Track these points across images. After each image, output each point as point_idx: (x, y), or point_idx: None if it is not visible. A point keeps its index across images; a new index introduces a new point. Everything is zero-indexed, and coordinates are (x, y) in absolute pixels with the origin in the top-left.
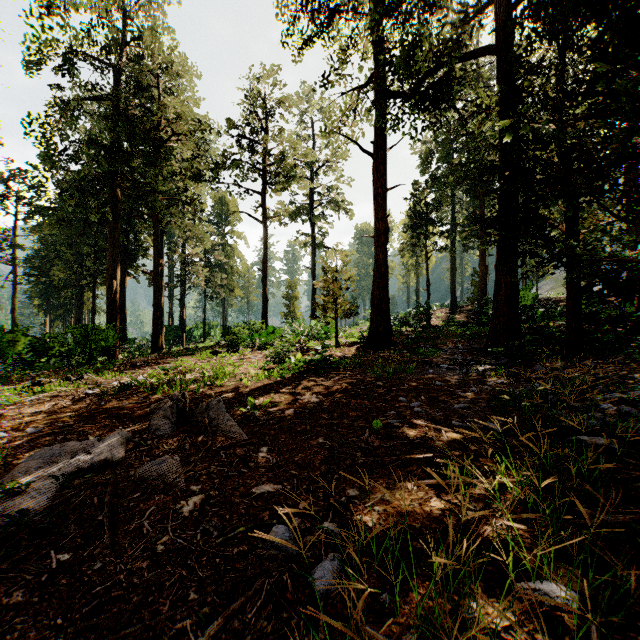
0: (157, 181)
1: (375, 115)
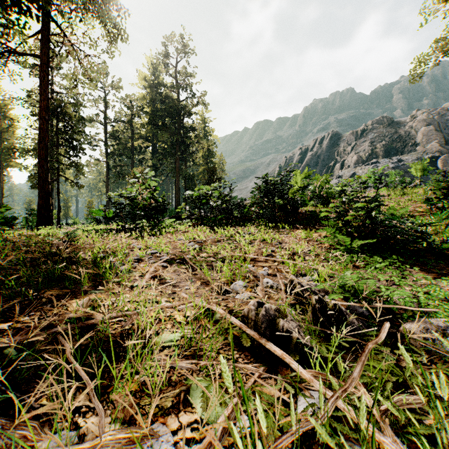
0: (4, 163)
1: (107, 173)
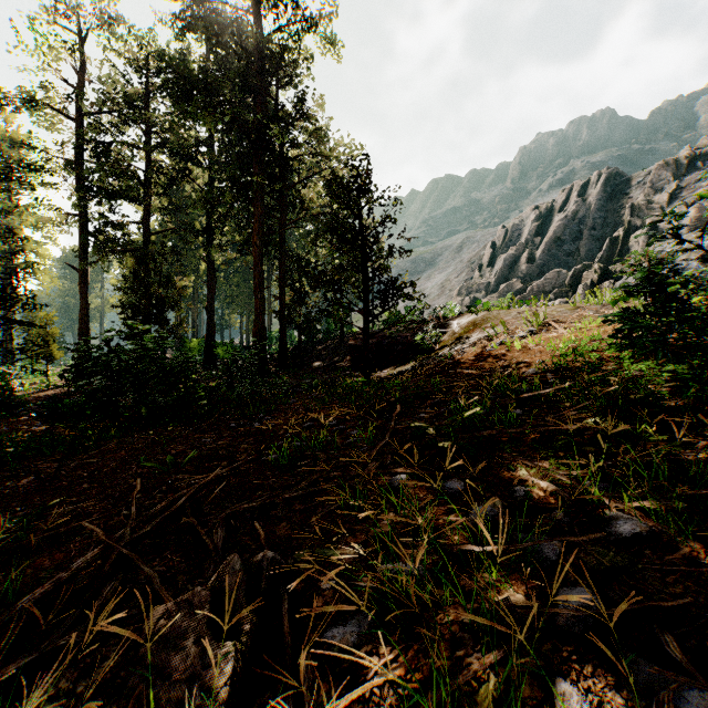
0: None
1: (81, 245)
